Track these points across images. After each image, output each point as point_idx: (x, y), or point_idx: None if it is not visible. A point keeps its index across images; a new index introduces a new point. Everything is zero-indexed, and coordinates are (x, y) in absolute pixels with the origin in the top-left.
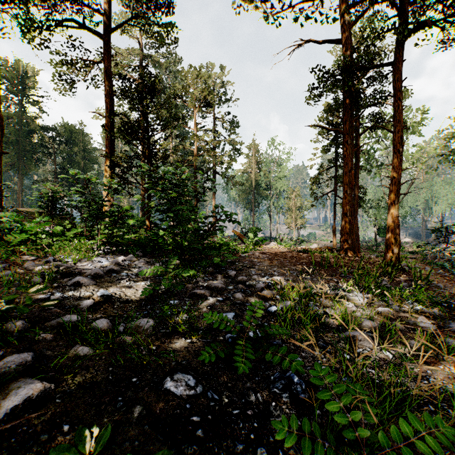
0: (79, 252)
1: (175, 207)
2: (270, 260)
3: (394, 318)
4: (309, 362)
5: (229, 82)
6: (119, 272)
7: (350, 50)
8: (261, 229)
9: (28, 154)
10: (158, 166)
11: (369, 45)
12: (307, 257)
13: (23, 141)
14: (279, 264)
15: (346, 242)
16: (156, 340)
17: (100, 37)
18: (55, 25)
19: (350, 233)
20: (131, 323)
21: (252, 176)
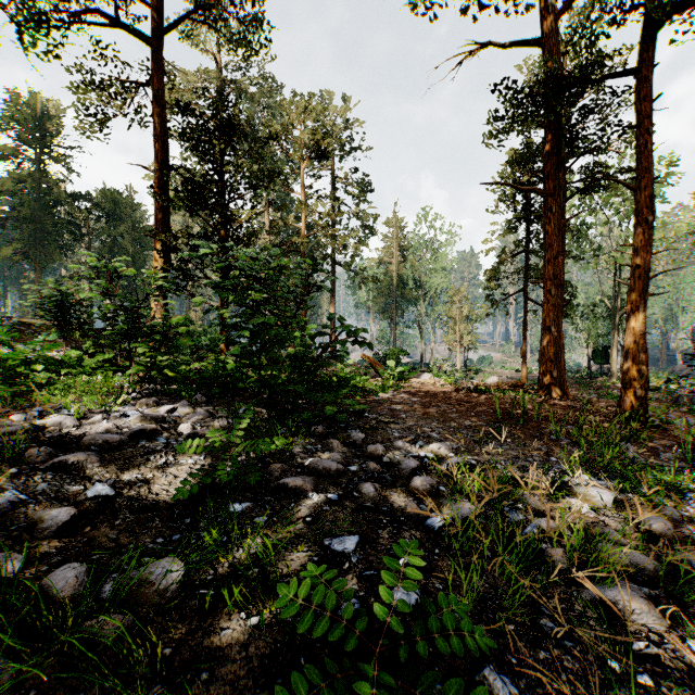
0: (94, 397)
1: (256, 320)
2: (424, 408)
3: (677, 539)
4: (531, 691)
5: (356, 120)
6: (154, 437)
7: (557, 56)
8: (407, 352)
9: (49, 236)
10: (226, 247)
11: (597, 35)
12: (486, 402)
13: (42, 216)
14: (440, 415)
15: (549, 376)
16: (178, 621)
17: (146, 41)
18: (70, 22)
19: (556, 360)
20: (134, 571)
21: (393, 269)
